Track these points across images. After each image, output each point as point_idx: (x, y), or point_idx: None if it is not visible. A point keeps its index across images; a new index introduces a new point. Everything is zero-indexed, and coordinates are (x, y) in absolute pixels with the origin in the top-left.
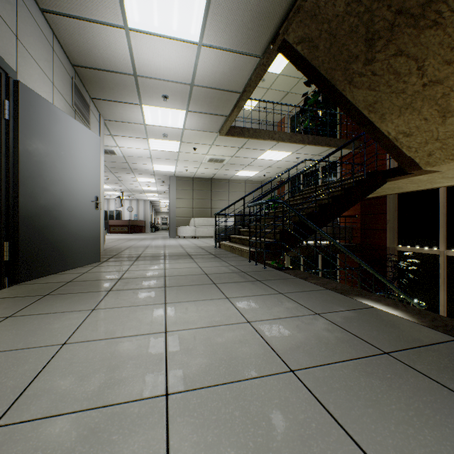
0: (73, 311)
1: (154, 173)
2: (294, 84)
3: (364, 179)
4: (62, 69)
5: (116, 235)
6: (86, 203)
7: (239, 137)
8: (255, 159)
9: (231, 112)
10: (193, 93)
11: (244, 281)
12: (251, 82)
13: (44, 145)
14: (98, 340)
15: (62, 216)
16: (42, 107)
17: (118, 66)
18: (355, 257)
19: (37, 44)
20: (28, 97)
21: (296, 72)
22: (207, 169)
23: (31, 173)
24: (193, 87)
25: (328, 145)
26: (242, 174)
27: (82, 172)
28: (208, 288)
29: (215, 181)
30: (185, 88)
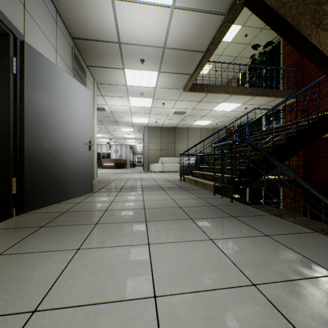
0: (59, 250)
1: (133, 124)
2: (242, 50)
3: (319, 121)
4: (63, 40)
5: (106, 170)
6: (81, 145)
7: (199, 92)
8: (210, 110)
9: (195, 70)
10: (164, 55)
11: (219, 216)
12: (215, 40)
13: (46, 97)
14: (74, 308)
15: (61, 156)
16: (45, 65)
17: (106, 35)
18: (318, 193)
19: (43, 16)
20: (32, 55)
21: (244, 38)
22: (172, 120)
23: (35, 119)
24: (165, 50)
25: (274, 95)
26: (198, 123)
27: (78, 120)
28: (186, 224)
29: (177, 129)
30: (158, 51)
